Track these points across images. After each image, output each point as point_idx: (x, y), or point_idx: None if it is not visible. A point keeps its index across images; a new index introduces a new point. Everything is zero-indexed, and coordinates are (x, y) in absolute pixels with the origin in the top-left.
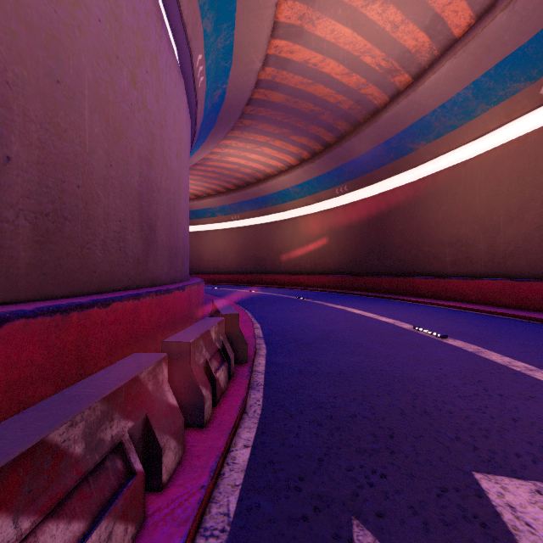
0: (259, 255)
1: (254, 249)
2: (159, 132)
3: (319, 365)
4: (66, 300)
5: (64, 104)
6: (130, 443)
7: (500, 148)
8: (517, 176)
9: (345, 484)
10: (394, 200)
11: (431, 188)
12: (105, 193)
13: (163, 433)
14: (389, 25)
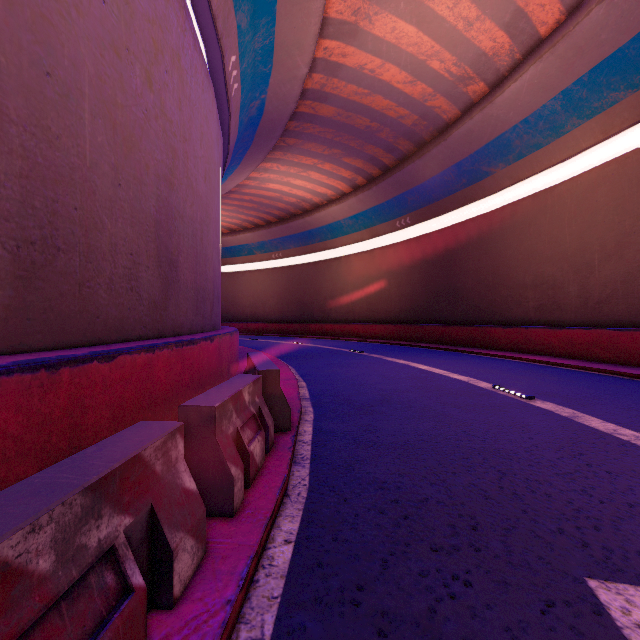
0: (305, 300)
1: (299, 292)
2: (183, 147)
3: (379, 433)
4: (57, 353)
5: (56, 103)
6: (126, 547)
7: (594, 170)
8: (616, 204)
9: (418, 596)
10: (466, 234)
11: (511, 220)
12: (112, 219)
13: (175, 530)
14: (461, 23)
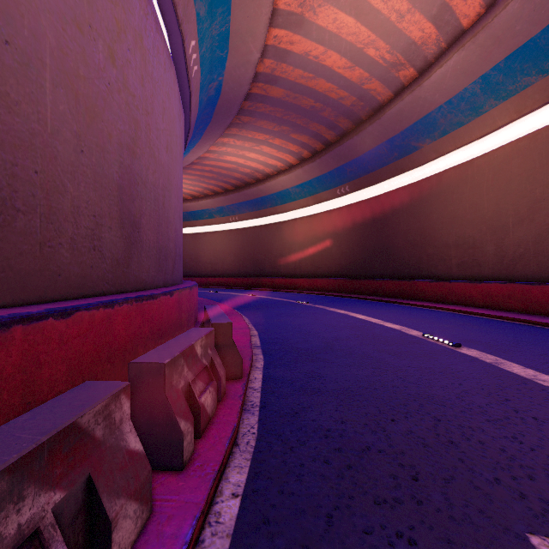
0: (258, 258)
1: (252, 251)
2: (145, 120)
3: (323, 380)
4: (13, 310)
5: (15, 71)
6: (54, 528)
7: (509, 145)
8: (528, 174)
9: None
10: (397, 201)
11: (436, 188)
12: (74, 183)
13: (115, 498)
14: (394, 15)
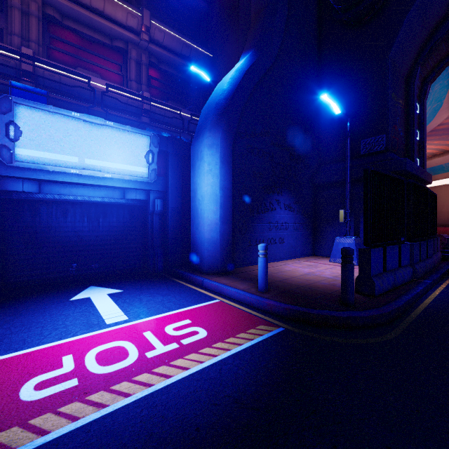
0: None
1: None
2: None
3: None
4: None
5: None
6: None
7: None
8: None
9: None
10: None
11: None
12: None
13: None
14: None
